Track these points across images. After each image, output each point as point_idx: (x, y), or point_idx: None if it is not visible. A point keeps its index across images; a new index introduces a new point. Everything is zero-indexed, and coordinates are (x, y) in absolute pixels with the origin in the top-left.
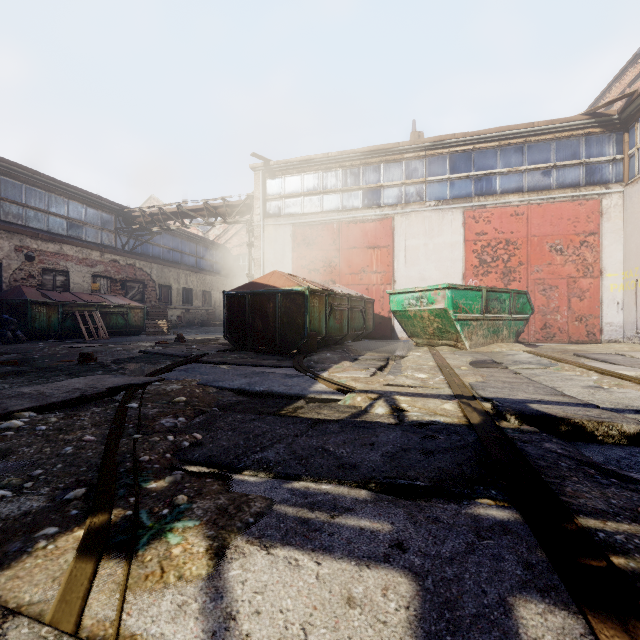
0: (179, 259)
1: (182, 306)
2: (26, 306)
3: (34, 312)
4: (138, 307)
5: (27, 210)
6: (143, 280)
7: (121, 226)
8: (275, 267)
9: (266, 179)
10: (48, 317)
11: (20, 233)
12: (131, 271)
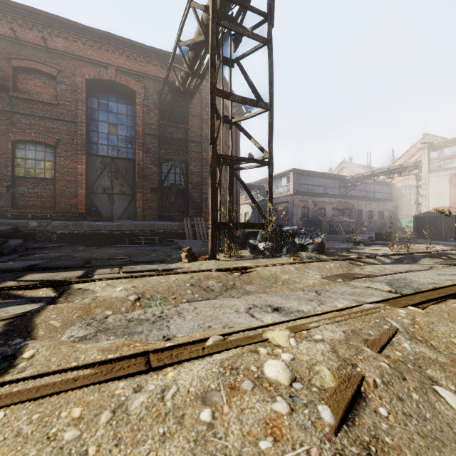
0: (365, 195)
1: (367, 220)
2: (321, 222)
3: (323, 224)
4: (353, 221)
5: (313, 187)
6: (350, 208)
7: (340, 185)
8: (436, 199)
9: (430, 152)
10: (326, 226)
11: (313, 196)
12: (345, 205)
